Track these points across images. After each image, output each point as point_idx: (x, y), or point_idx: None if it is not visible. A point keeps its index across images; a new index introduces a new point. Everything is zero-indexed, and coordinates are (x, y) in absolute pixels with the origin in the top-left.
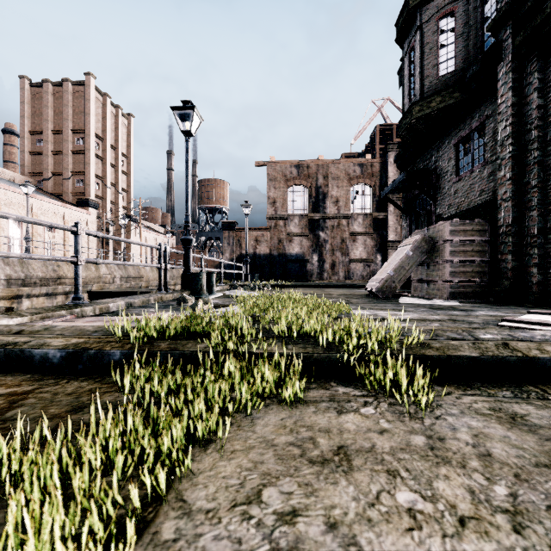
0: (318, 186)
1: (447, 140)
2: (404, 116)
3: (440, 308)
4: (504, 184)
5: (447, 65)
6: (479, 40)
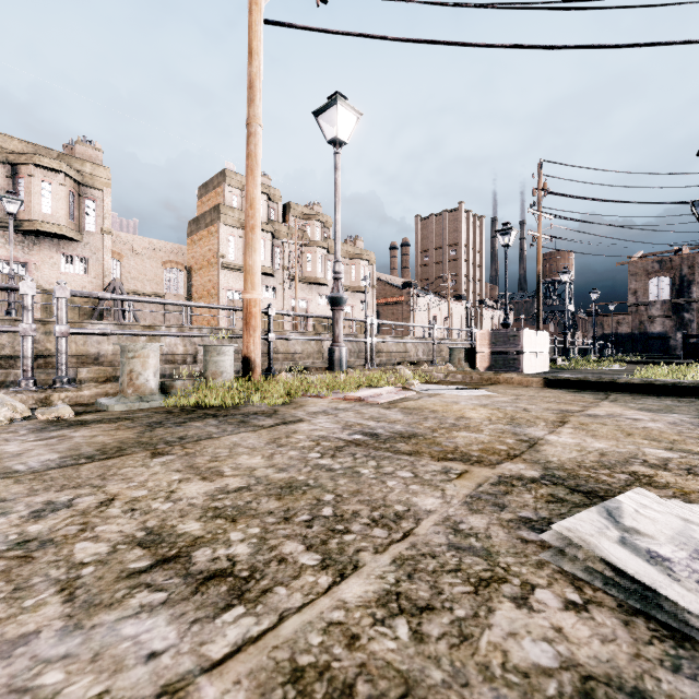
0: (682, 275)
1: None
2: None
3: None
4: None
5: None
6: None
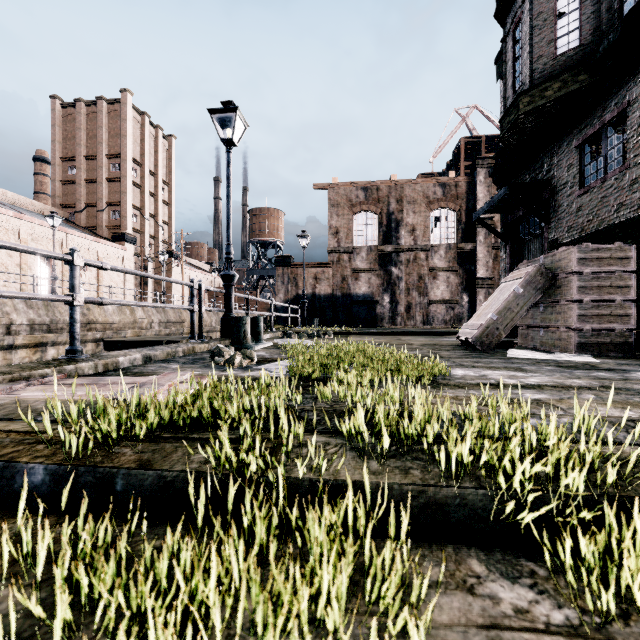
0: (391, 212)
1: (566, 142)
2: (506, 112)
3: (573, 366)
4: None
5: (568, 39)
6: (615, 1)
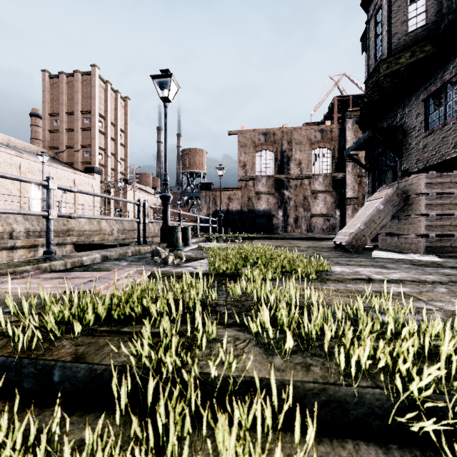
0: (283, 150)
1: (414, 97)
2: (370, 76)
3: (424, 265)
4: None
5: (417, 20)
6: None
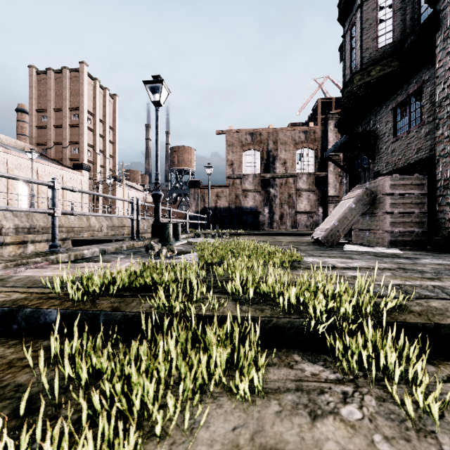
0: (269, 150)
1: (384, 105)
2: (345, 85)
3: (384, 256)
4: (441, 142)
5: (385, 37)
6: (416, 13)
